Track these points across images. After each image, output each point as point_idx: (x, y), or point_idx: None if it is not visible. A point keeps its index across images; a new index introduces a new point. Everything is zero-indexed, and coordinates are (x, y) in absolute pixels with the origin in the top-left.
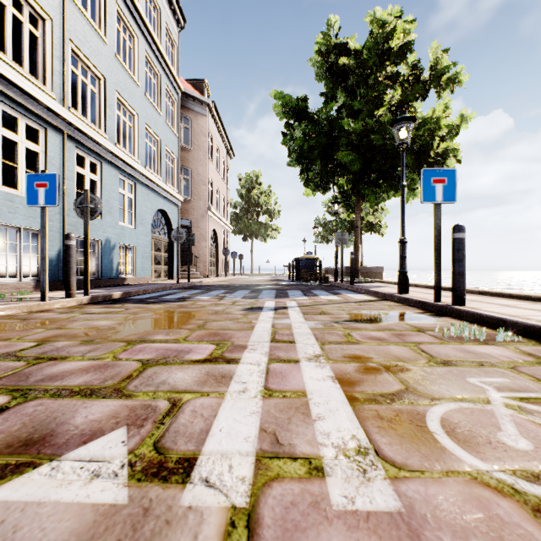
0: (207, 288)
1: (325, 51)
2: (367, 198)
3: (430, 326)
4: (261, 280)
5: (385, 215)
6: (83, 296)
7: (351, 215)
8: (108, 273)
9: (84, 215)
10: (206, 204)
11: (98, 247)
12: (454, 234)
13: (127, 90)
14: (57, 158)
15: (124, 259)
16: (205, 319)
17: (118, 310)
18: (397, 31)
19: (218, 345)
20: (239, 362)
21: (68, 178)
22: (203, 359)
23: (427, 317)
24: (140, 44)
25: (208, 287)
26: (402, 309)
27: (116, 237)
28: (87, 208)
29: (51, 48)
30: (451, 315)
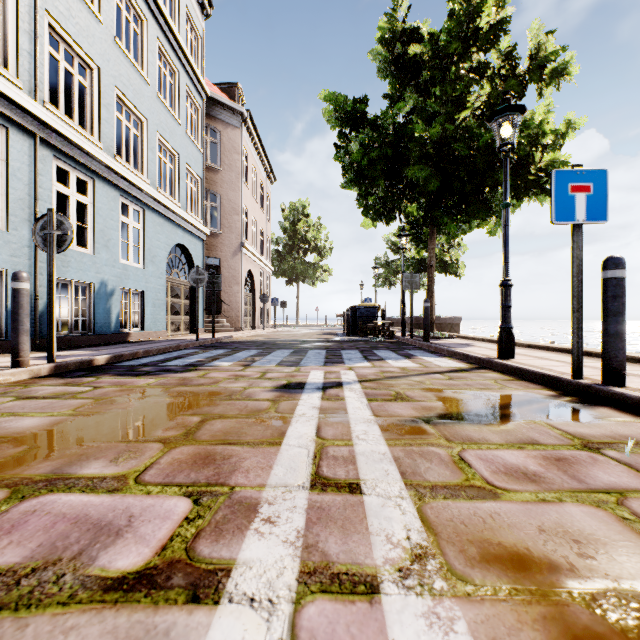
0: (235, 347)
1: (390, 39)
2: (443, 229)
3: (598, 433)
4: (308, 333)
5: (463, 253)
6: (46, 363)
7: (421, 252)
8: (104, 327)
9: (46, 245)
10: (239, 239)
11: (89, 292)
12: (607, 272)
13: (131, 87)
14: (26, 170)
15: (128, 307)
16: (206, 413)
17: (80, 390)
18: (488, 5)
19: (198, 500)
20: (223, 590)
21: (43, 199)
22: (135, 574)
23: (572, 407)
24: (151, 29)
25: (237, 345)
26: (520, 388)
27: (115, 279)
28: (51, 235)
29: (17, 18)
30: (609, 403)
